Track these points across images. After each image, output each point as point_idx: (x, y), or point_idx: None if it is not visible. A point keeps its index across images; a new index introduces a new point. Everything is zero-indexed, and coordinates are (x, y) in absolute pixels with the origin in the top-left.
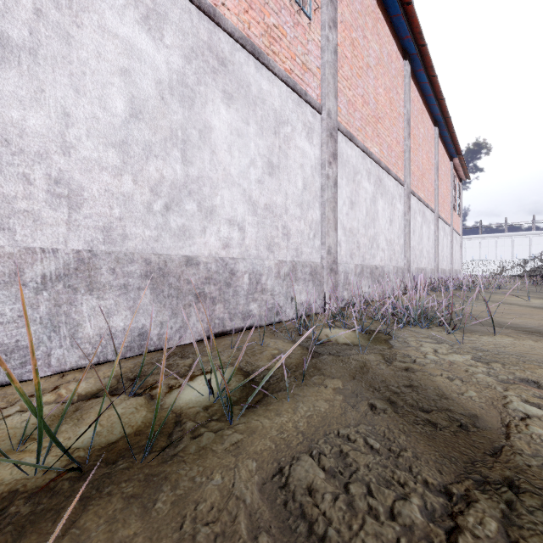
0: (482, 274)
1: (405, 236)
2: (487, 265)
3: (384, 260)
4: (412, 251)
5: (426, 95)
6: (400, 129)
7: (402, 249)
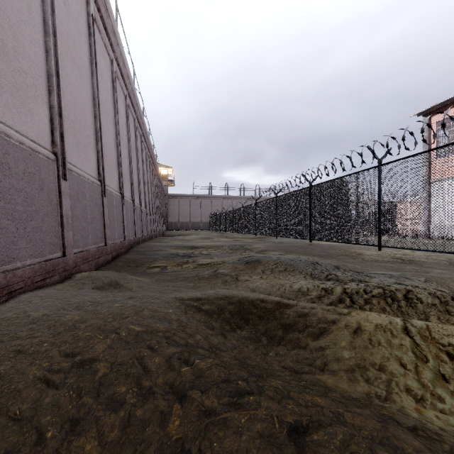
0: None
1: None
2: None
3: None
4: None
5: None
6: None
7: None
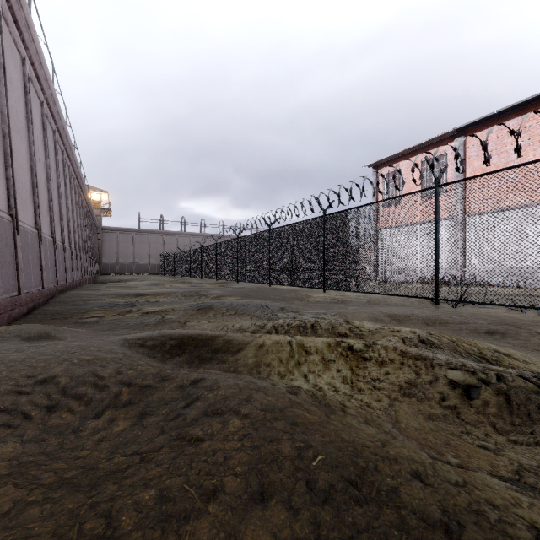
0: None
1: None
2: None
3: None
4: None
5: None
6: None
7: None
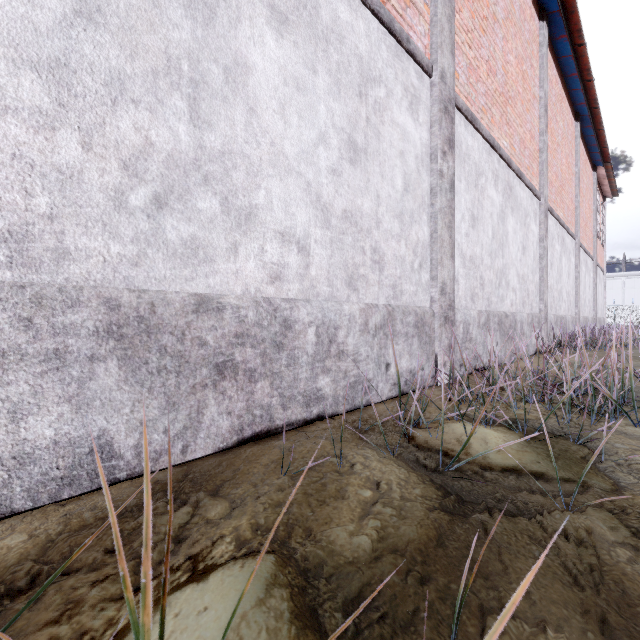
0: (627, 323)
1: (542, 270)
2: (634, 311)
3: (516, 304)
4: (550, 292)
5: (566, 75)
6: (534, 118)
7: (537, 288)
